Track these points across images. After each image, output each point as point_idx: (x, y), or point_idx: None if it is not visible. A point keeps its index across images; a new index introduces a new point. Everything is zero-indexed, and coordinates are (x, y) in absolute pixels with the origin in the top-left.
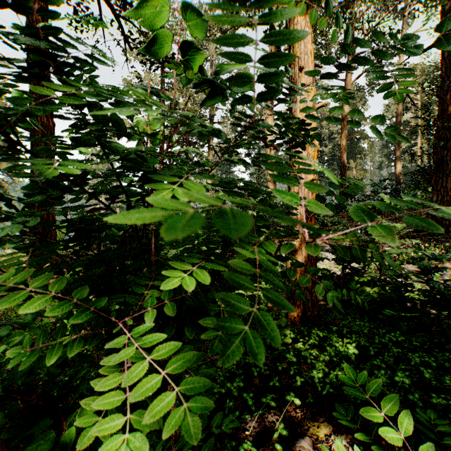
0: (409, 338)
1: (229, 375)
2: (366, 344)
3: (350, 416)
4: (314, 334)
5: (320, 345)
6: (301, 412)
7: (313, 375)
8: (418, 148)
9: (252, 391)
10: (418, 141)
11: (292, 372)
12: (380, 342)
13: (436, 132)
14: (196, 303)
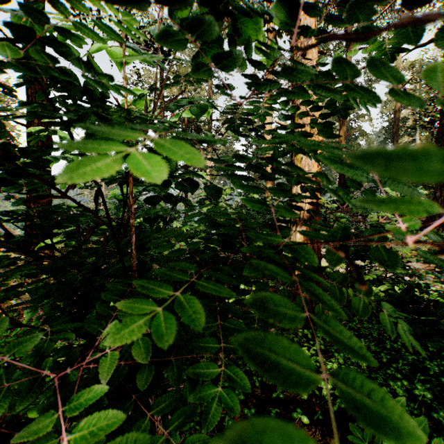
0: (423, 343)
1: (228, 385)
2: (377, 350)
3: (368, 439)
4: (319, 337)
5: (325, 349)
6: (310, 431)
7: (320, 386)
8: (417, 144)
9: (253, 403)
10: (416, 137)
11: None
12: (391, 348)
13: (439, 126)
14: (180, 331)
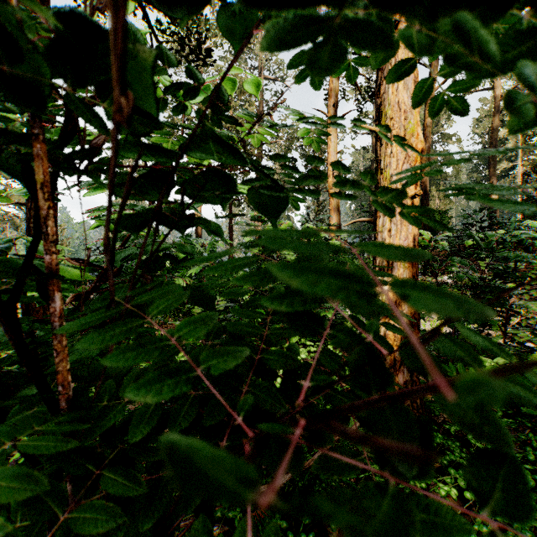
0: None
1: (286, 525)
2: None
3: None
4: None
5: None
6: None
7: None
8: (518, 172)
9: None
10: (517, 163)
11: None
12: (534, 459)
13: None
14: None
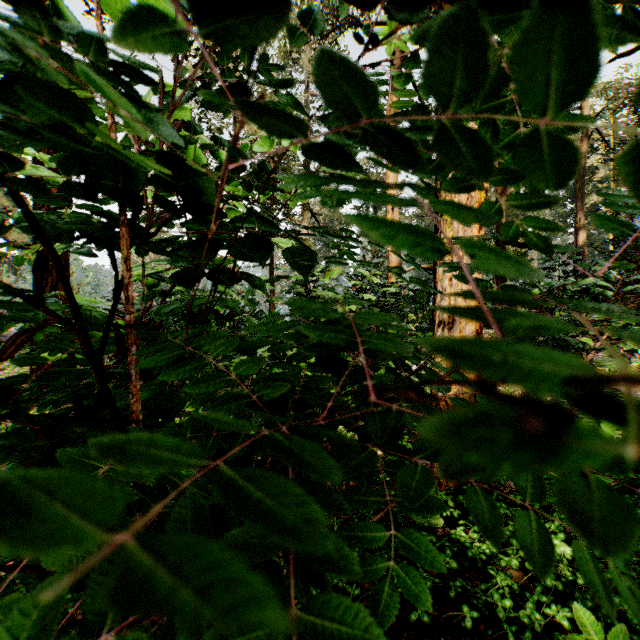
0: None
1: None
2: None
3: None
4: None
5: None
6: None
7: (492, 601)
8: None
9: None
10: None
11: (453, 593)
12: None
13: None
14: None
